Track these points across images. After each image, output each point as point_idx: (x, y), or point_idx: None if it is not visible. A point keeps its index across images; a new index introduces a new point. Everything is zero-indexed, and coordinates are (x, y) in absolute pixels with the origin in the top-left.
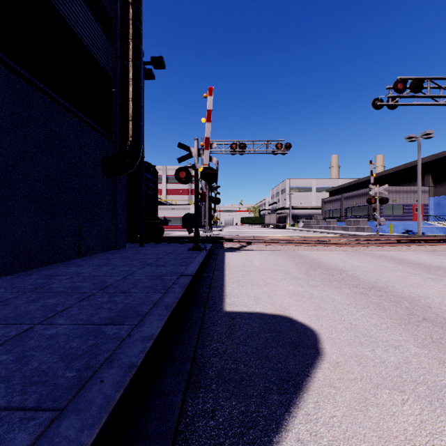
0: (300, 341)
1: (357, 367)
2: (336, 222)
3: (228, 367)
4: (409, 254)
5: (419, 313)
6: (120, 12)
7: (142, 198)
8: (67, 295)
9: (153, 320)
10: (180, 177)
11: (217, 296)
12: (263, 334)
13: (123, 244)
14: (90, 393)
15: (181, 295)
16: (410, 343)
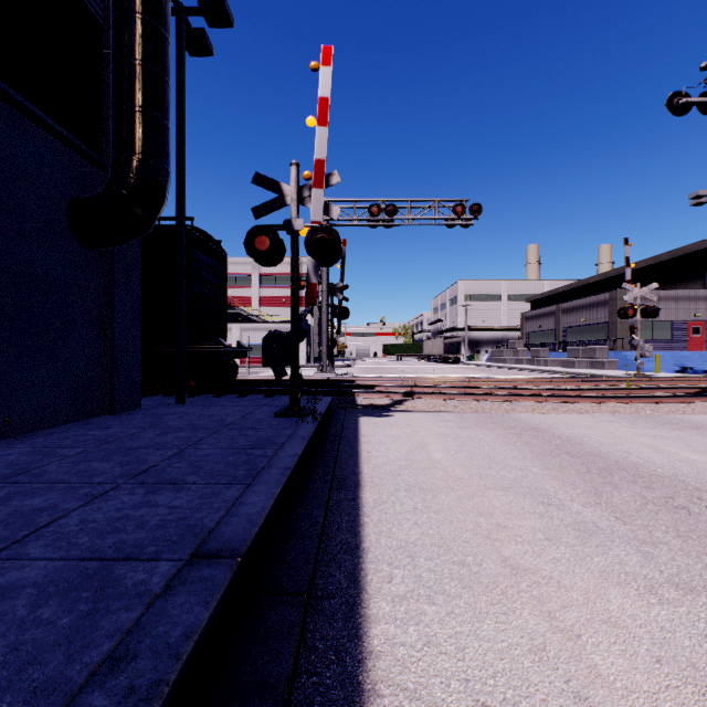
0: None
1: None
2: (548, 352)
3: None
4: None
5: None
6: None
7: (181, 300)
8: None
9: None
10: (256, 248)
11: (332, 706)
12: None
13: (134, 401)
14: None
15: None
16: None
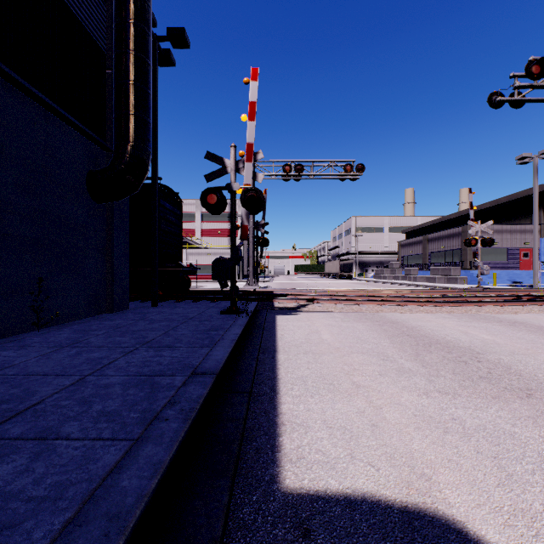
0: None
1: None
2: (417, 271)
3: None
4: None
5: None
6: None
7: (155, 235)
8: None
9: None
10: (208, 202)
11: (264, 427)
12: None
13: (125, 304)
14: None
15: (173, 453)
16: None
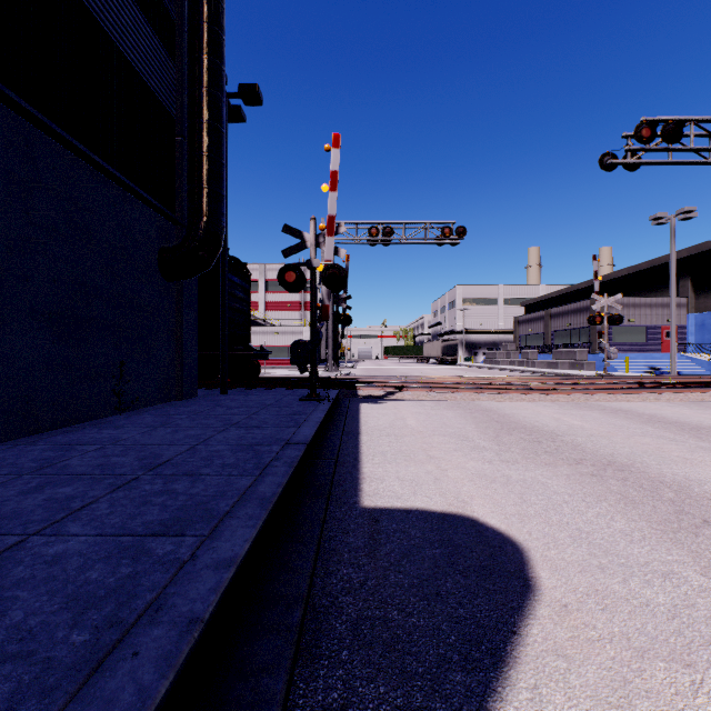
0: (494, 564)
1: (600, 615)
2: (537, 355)
3: (371, 615)
4: (661, 407)
5: (694, 510)
6: (188, 11)
7: (225, 315)
8: (92, 479)
9: (237, 528)
10: (286, 281)
11: (349, 480)
12: (430, 549)
13: (194, 391)
14: (112, 680)
15: (287, 480)
16: (687, 567)
